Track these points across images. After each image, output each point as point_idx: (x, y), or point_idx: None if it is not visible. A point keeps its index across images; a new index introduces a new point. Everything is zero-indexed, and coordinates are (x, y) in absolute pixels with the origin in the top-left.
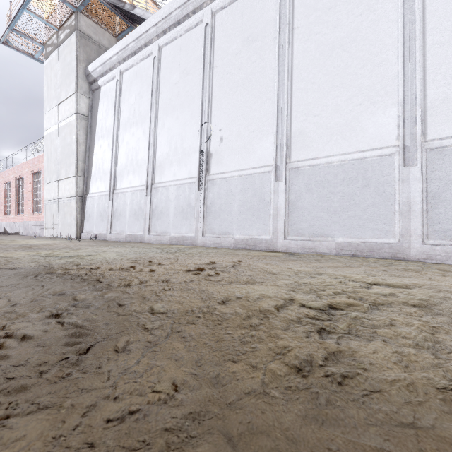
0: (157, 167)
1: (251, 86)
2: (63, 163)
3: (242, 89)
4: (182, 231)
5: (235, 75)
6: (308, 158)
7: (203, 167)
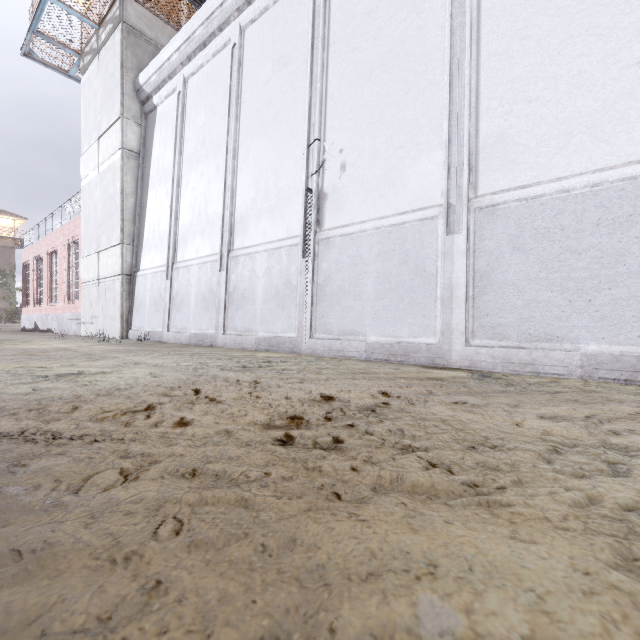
0: (238, 224)
1: (397, 65)
2: (105, 226)
3: (381, 73)
4: (276, 328)
5: (368, 52)
6: (515, 186)
7: (312, 218)
